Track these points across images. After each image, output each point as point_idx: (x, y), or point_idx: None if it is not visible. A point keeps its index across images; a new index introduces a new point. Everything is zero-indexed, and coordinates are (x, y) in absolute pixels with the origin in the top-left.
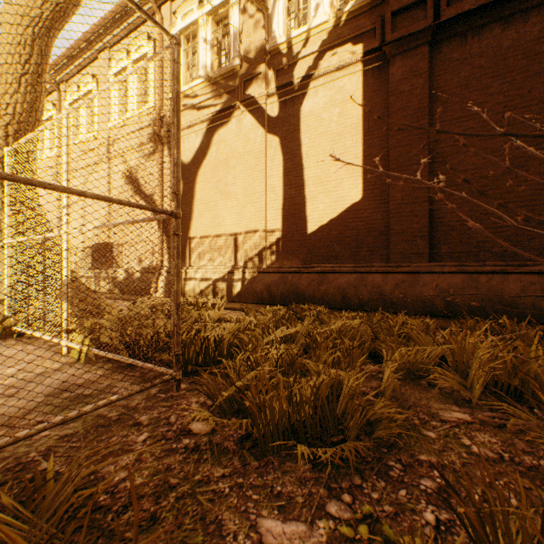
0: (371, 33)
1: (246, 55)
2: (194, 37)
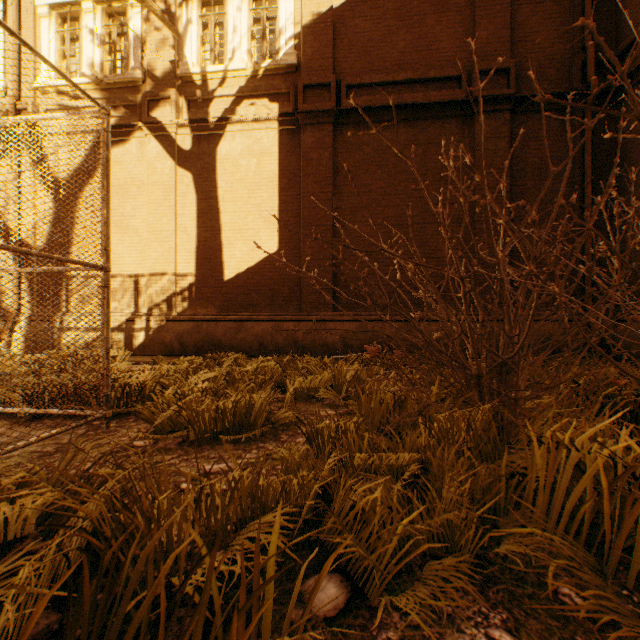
0: (286, 96)
1: (152, 71)
2: (73, 19)
